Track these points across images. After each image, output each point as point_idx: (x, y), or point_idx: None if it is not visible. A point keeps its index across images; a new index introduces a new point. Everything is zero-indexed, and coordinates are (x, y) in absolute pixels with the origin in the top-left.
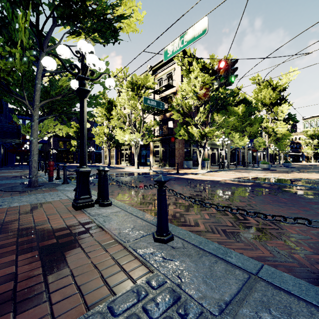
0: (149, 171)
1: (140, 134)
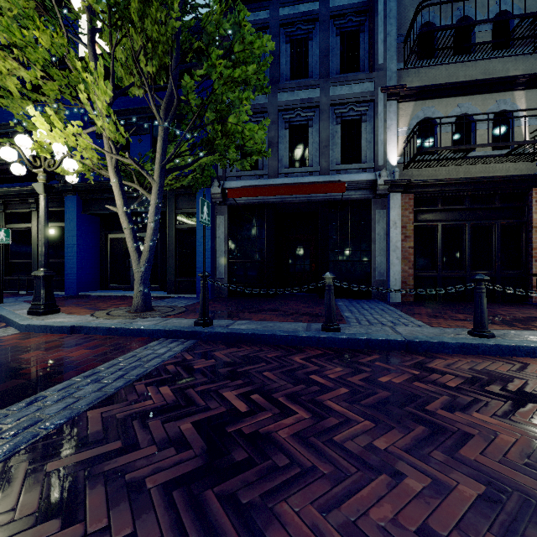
0: None
1: None
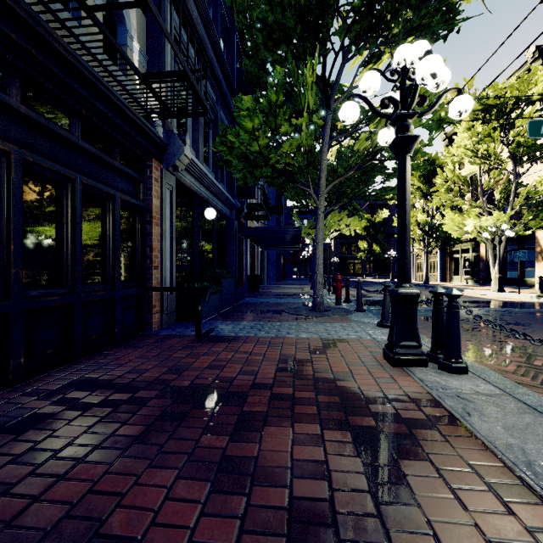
0: (536, 300)
1: (506, 215)
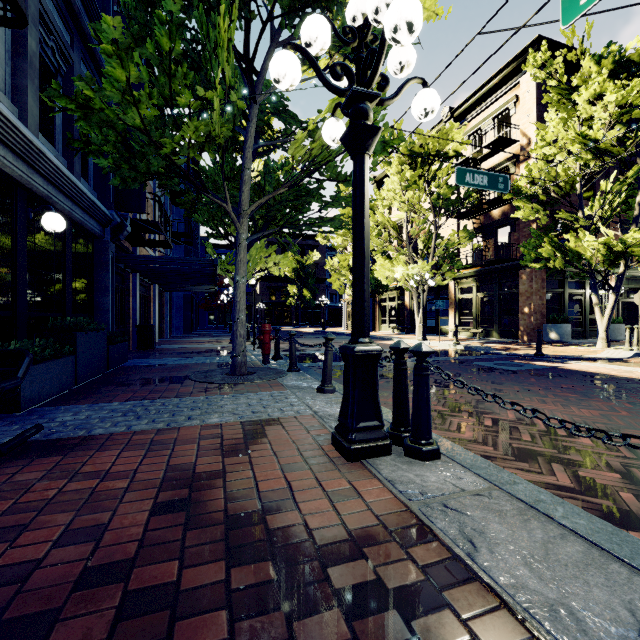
0: (454, 348)
1: (429, 264)
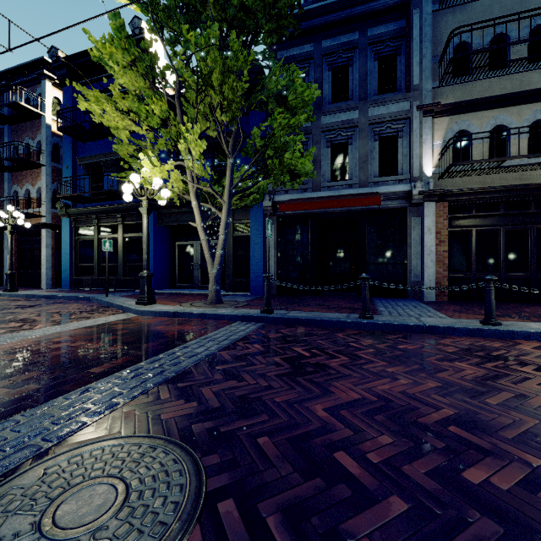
0: None
1: None
